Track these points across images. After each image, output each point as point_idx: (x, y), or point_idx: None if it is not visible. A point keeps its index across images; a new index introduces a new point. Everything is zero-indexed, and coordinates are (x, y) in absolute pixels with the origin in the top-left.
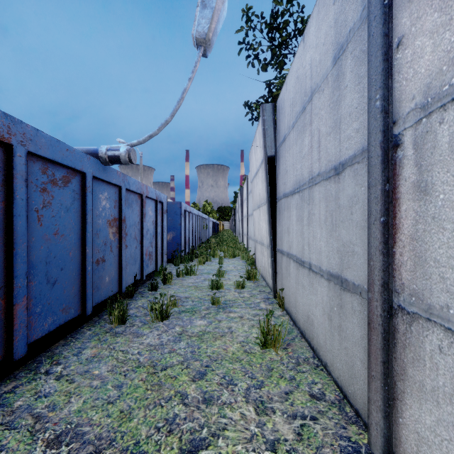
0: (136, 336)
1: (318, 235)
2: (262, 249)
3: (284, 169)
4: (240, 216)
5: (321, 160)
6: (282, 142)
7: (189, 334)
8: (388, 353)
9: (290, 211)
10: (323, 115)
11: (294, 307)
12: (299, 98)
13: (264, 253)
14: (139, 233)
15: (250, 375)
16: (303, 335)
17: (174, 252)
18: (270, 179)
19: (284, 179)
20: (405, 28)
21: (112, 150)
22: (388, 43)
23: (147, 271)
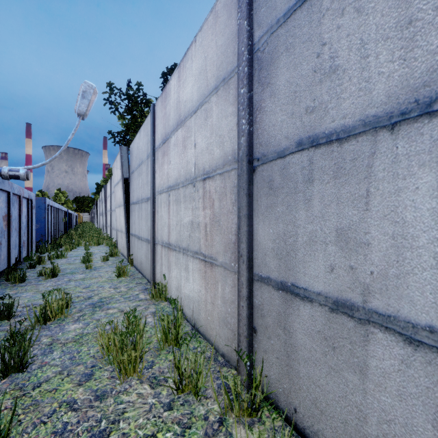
0: (38, 285)
1: (143, 224)
2: (121, 235)
3: (133, 188)
4: (104, 210)
5: (144, 193)
6: (132, 173)
7: (75, 280)
8: (154, 256)
9: (135, 212)
10: (144, 175)
11: (137, 261)
12: (138, 158)
13: (123, 237)
14: (18, 225)
15: (111, 284)
16: (140, 271)
17: (37, 243)
18: (126, 191)
19: (133, 194)
20: (156, 169)
21: (13, 171)
22: (154, 170)
23: (22, 255)
